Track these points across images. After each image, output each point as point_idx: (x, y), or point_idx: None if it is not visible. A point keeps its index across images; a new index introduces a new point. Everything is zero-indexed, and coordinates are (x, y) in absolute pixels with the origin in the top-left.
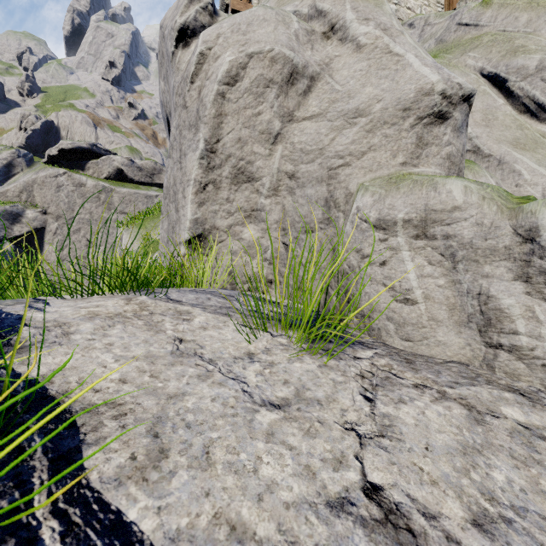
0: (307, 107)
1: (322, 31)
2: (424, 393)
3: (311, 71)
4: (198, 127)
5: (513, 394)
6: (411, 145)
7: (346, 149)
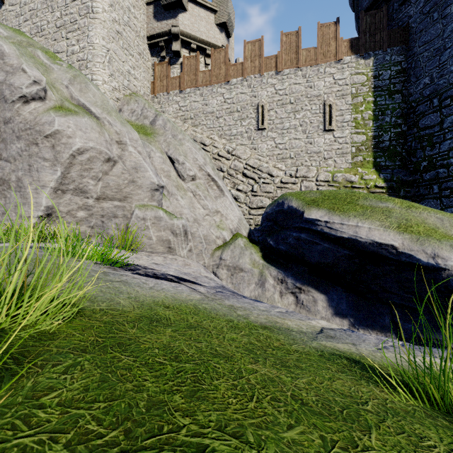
0: (113, 171)
1: (116, 140)
2: (157, 256)
3: (115, 159)
4: (55, 164)
5: (171, 255)
6: (150, 196)
7: (130, 192)
